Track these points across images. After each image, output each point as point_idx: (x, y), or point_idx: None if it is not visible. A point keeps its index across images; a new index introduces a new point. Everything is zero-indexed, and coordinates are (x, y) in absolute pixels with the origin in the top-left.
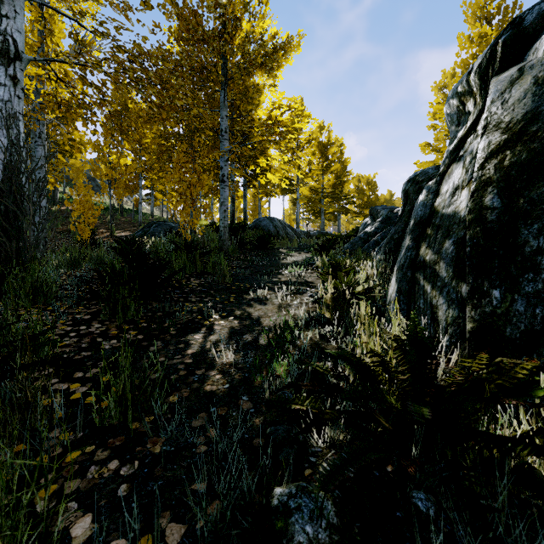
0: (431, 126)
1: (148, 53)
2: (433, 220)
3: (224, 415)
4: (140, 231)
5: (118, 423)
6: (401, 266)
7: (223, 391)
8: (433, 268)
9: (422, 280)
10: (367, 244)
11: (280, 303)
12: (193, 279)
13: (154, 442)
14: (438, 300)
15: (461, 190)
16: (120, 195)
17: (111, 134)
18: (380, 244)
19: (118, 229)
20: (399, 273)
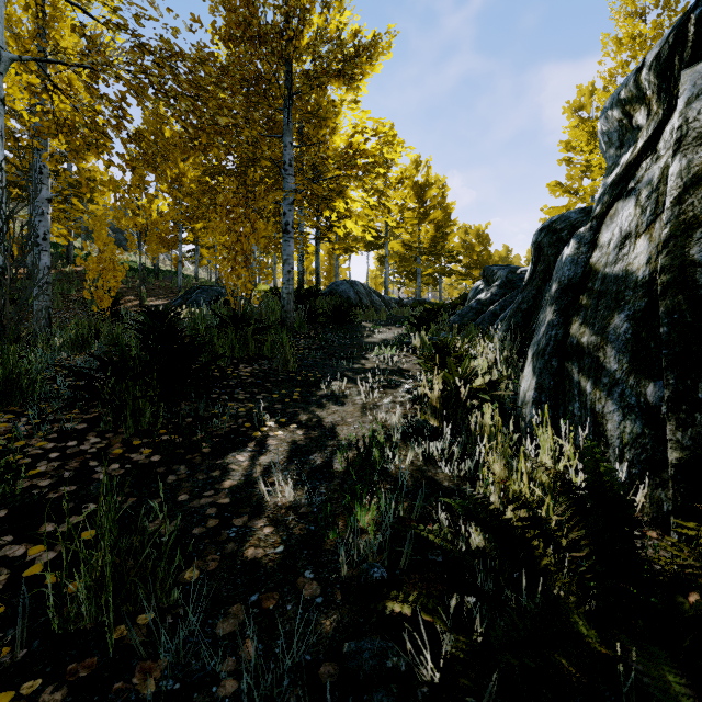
0: (562, 159)
1: (181, 52)
2: (589, 284)
3: (273, 609)
4: (179, 299)
5: (93, 626)
6: (542, 351)
7: (274, 559)
8: (593, 355)
9: (577, 372)
10: (481, 316)
11: (365, 401)
12: (243, 366)
13: (146, 670)
14: (604, 405)
15: (636, 239)
16: (153, 252)
17: (132, 166)
18: (499, 316)
19: (151, 295)
20: (538, 361)
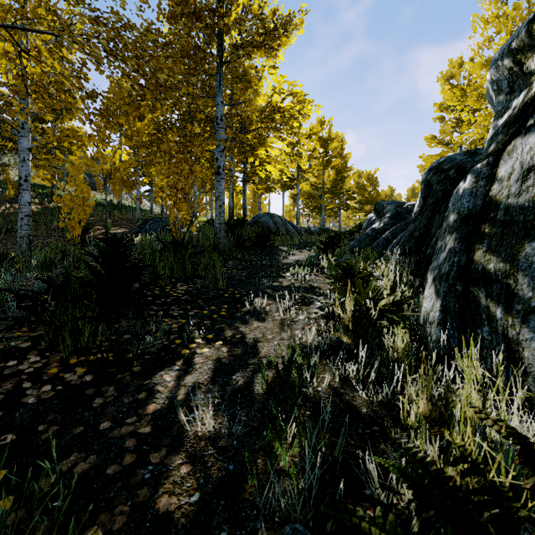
0: (437, 118)
1: (128, 22)
2: (490, 214)
3: None
4: (136, 228)
5: None
6: (445, 275)
7: (187, 514)
8: (503, 282)
9: (484, 297)
10: (376, 242)
11: (283, 318)
12: (180, 284)
13: None
14: (519, 332)
15: None
16: (117, 192)
17: (90, 119)
18: (391, 242)
19: (115, 225)
20: (441, 284)
